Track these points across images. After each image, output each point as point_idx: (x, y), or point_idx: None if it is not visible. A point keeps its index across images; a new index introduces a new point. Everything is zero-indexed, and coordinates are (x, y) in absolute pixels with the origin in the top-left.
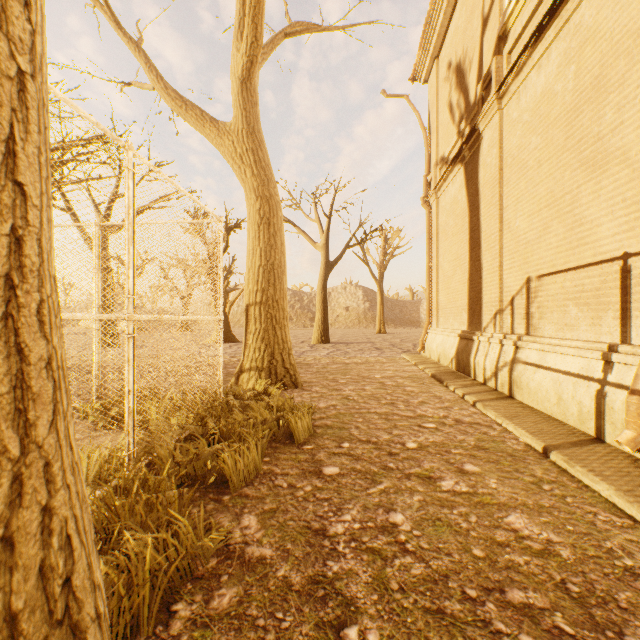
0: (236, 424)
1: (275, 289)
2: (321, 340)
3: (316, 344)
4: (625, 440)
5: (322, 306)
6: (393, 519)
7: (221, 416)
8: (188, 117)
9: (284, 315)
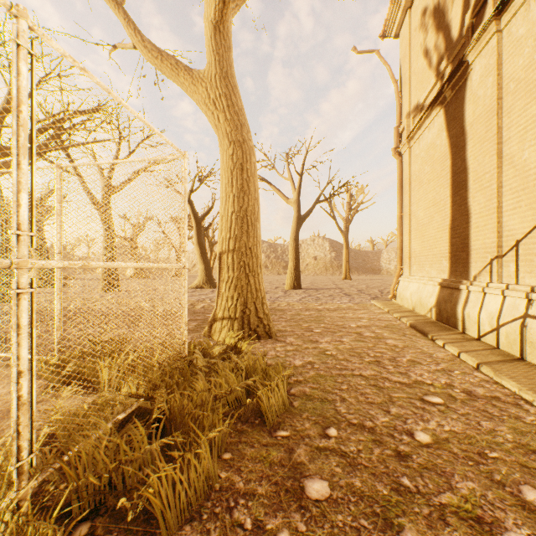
0: (194, 396)
1: (248, 236)
2: (293, 286)
3: (289, 290)
4: None
5: (294, 255)
6: None
7: (175, 386)
8: (163, 67)
9: (257, 263)
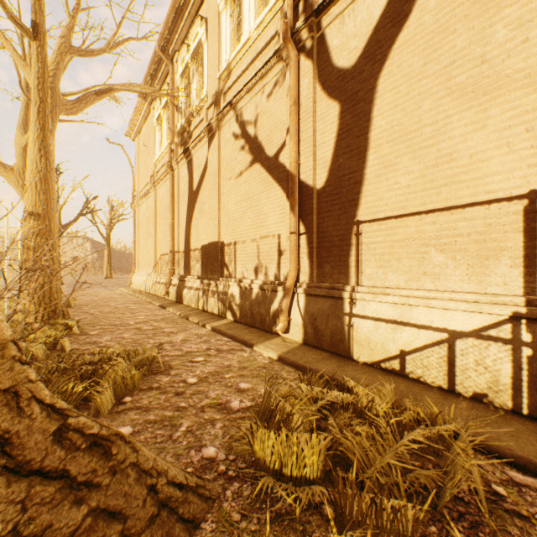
0: None
1: None
2: None
3: None
4: (163, 294)
5: None
6: (105, 310)
7: None
8: None
9: None
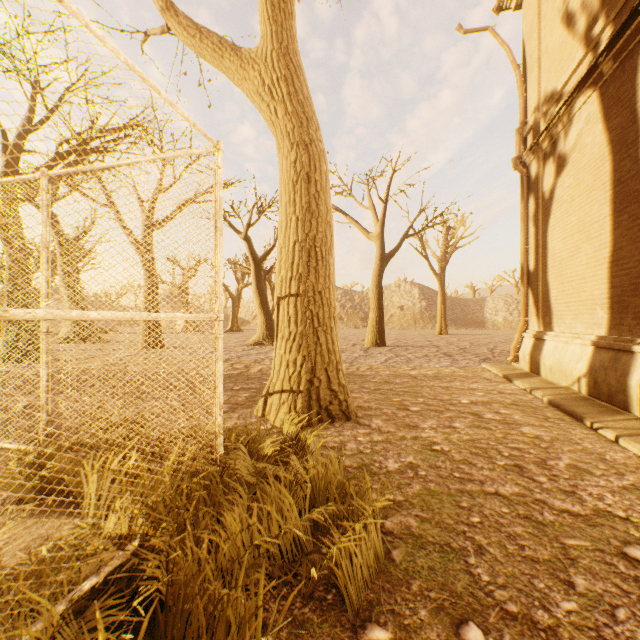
0: (221, 542)
1: (317, 275)
2: (375, 343)
3: (370, 347)
4: None
5: (377, 304)
6: None
7: (189, 525)
8: (203, 49)
9: (330, 313)
